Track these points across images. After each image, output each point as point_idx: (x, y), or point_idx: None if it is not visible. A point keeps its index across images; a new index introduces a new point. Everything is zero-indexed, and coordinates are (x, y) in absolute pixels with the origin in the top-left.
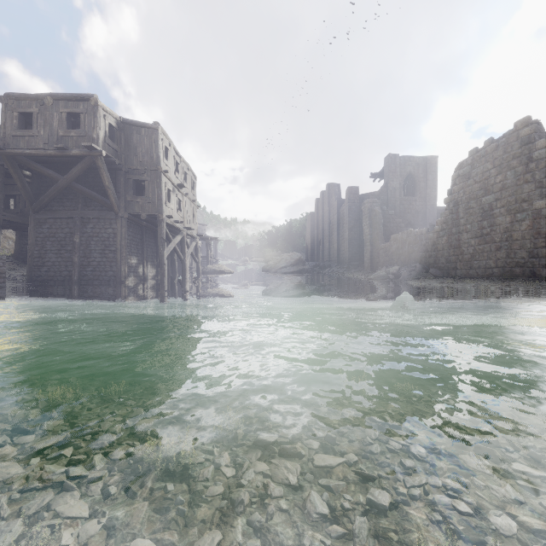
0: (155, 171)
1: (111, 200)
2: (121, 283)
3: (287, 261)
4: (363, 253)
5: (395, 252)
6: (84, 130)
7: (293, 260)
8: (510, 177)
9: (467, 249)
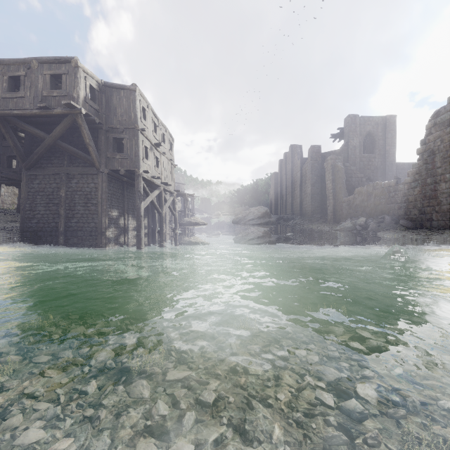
0: (133, 129)
1: (92, 156)
2: (102, 234)
3: (254, 214)
4: (324, 207)
5: (359, 204)
6: (66, 89)
7: (259, 213)
8: None
9: (445, 199)
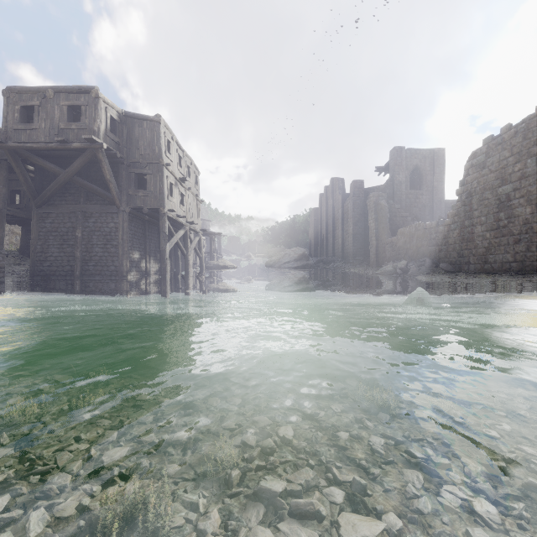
0: (157, 164)
1: (112, 193)
2: (123, 278)
3: (290, 256)
4: (367, 248)
5: (402, 246)
6: (85, 122)
7: (296, 255)
8: (531, 164)
9: (481, 242)
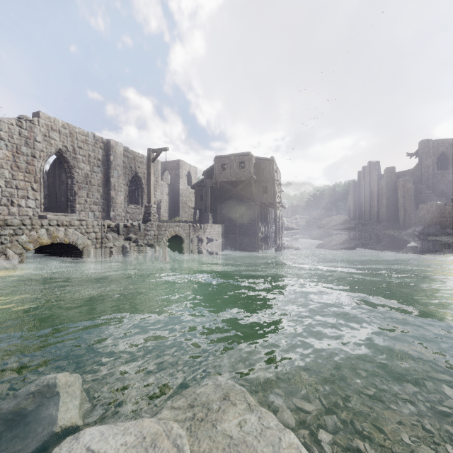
0: (272, 181)
1: (254, 197)
2: (257, 235)
3: (336, 221)
4: (398, 215)
5: (422, 216)
6: (247, 168)
7: (341, 221)
8: None
9: None
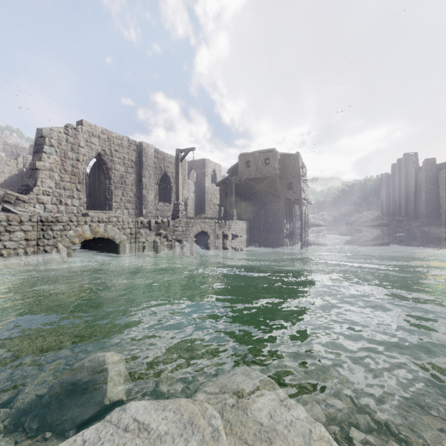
0: (298, 176)
1: (279, 193)
2: (282, 232)
3: (367, 217)
4: (440, 211)
5: None
6: (271, 165)
7: (372, 217)
8: None
9: None
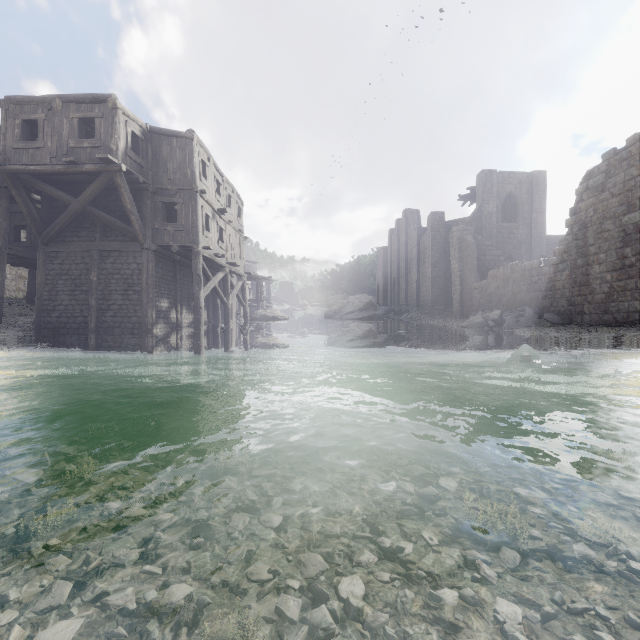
0: (189, 191)
1: (134, 227)
2: (147, 332)
3: (354, 305)
4: (449, 295)
5: (494, 292)
6: (100, 139)
7: (361, 304)
8: None
9: (599, 287)
